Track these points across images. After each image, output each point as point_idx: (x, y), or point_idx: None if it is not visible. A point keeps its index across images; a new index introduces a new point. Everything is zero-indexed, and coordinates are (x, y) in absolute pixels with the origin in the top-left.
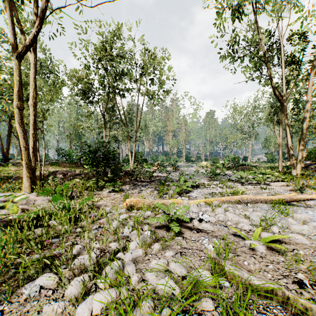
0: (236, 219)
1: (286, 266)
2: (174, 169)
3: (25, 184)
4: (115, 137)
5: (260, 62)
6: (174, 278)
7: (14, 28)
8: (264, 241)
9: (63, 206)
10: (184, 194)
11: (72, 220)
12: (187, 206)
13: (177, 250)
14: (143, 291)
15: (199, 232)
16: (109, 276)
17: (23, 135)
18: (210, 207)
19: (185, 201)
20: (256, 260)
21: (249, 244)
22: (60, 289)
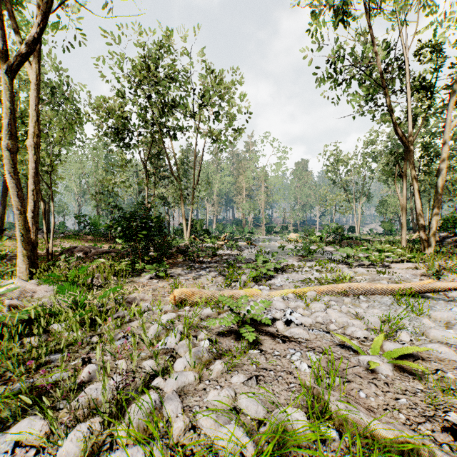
0: (343, 320)
1: (427, 400)
2: (248, 244)
3: (21, 267)
4: (163, 198)
5: (375, 88)
6: (245, 424)
7: (1, 26)
8: (390, 356)
9: (76, 300)
10: (263, 281)
11: (86, 324)
12: (267, 299)
13: (252, 372)
14: (192, 448)
15: (286, 342)
16: (136, 421)
17: (18, 192)
18: (303, 301)
19: (265, 292)
20: (379, 390)
21: (366, 361)
22: (50, 445)
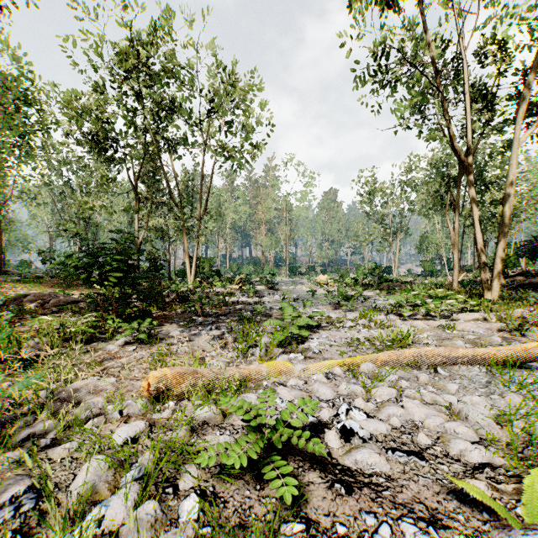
0: (435, 423)
1: None
2: (269, 288)
3: None
4: (161, 230)
5: (425, 96)
6: None
7: None
8: None
9: None
10: (293, 344)
11: None
12: (303, 379)
13: None
14: None
15: (354, 491)
16: None
17: None
18: (358, 382)
19: (299, 365)
20: None
21: None
22: None
